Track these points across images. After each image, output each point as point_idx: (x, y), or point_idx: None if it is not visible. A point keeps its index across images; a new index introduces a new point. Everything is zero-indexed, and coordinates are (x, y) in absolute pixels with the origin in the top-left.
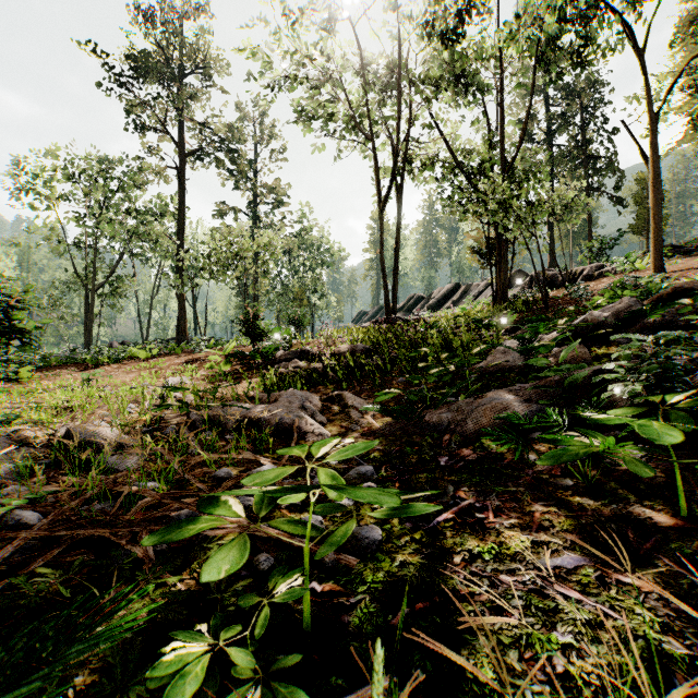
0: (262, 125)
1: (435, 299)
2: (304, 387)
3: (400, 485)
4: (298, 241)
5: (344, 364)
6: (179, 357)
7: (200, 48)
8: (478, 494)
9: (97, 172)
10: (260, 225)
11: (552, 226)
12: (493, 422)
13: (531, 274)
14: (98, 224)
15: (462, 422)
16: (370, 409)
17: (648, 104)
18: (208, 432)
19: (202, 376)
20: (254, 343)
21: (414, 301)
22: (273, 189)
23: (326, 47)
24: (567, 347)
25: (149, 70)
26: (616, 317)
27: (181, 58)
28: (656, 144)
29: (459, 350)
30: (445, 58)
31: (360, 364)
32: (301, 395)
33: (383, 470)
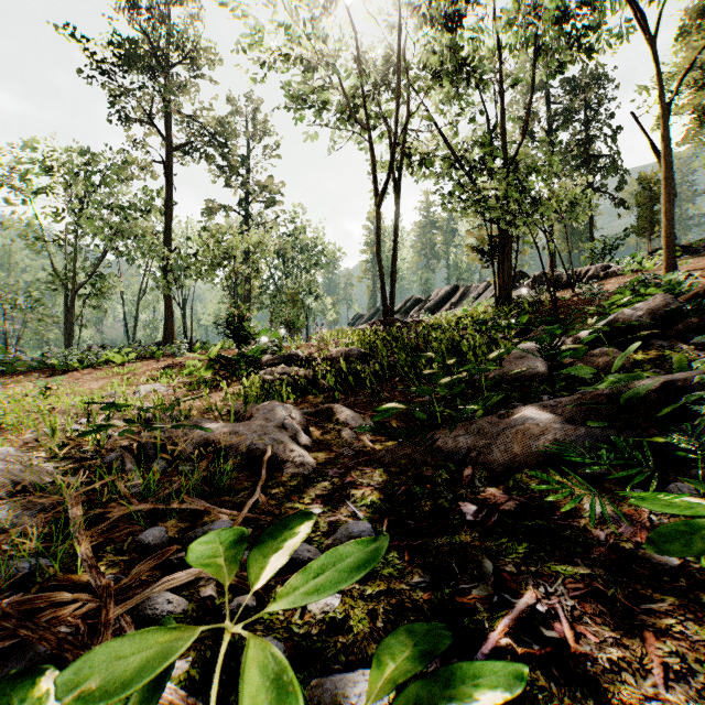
0: (254, 121)
1: (433, 301)
2: (291, 397)
3: (412, 559)
4: (292, 241)
5: (336, 370)
6: (158, 361)
7: (188, 38)
8: (534, 581)
9: (78, 166)
10: (252, 224)
11: (552, 227)
12: (528, 450)
13: (534, 274)
14: (78, 220)
15: (486, 449)
16: (366, 430)
17: (659, 94)
18: (159, 461)
19: (179, 383)
20: (241, 346)
21: (412, 303)
22: (266, 186)
23: (319, 26)
24: (626, 351)
25: (133, 57)
26: (652, 317)
27: (168, 47)
28: (667, 136)
29: (469, 355)
30: (446, 42)
31: (355, 370)
32: (282, 410)
33: (385, 527)
